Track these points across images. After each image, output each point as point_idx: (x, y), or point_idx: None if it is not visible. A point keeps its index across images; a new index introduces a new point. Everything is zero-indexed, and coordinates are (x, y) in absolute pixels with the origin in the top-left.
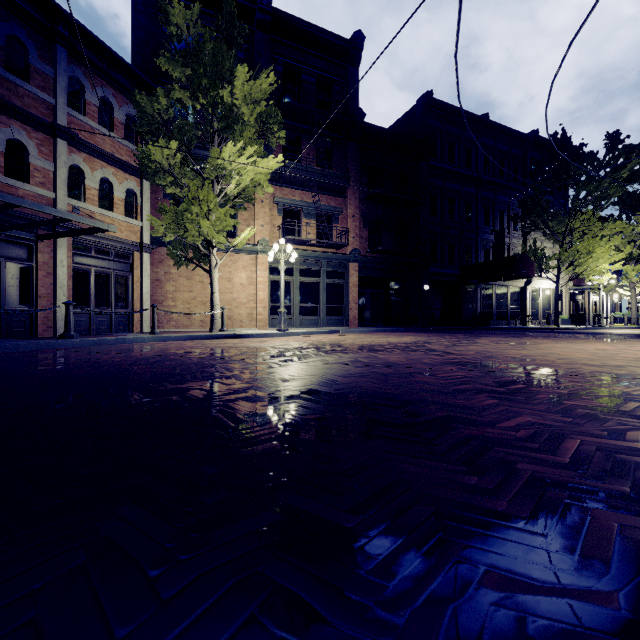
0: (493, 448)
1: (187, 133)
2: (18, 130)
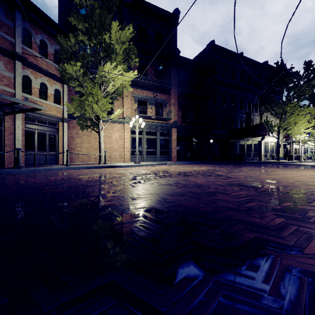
0: None
1: (86, 58)
2: None
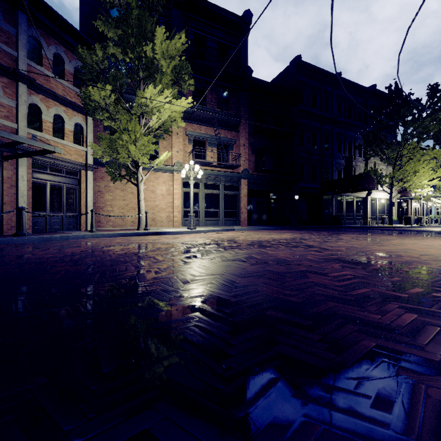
0: None
1: (119, 80)
2: None
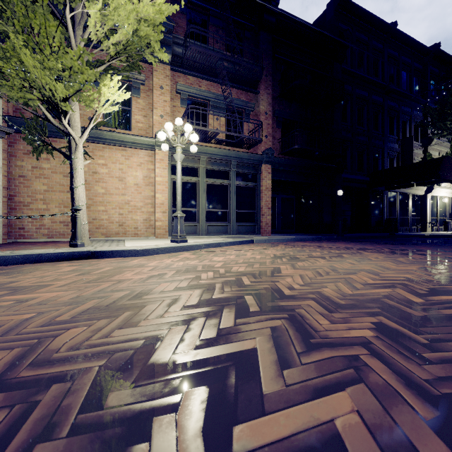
0: None
1: None
2: None
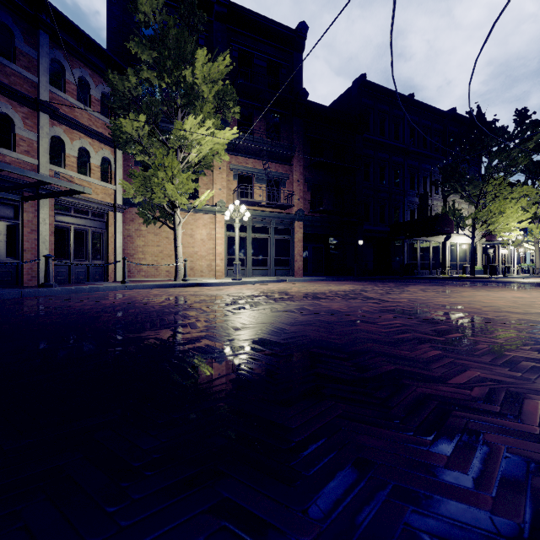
0: (452, 412)
1: (154, 108)
2: (5, 104)
